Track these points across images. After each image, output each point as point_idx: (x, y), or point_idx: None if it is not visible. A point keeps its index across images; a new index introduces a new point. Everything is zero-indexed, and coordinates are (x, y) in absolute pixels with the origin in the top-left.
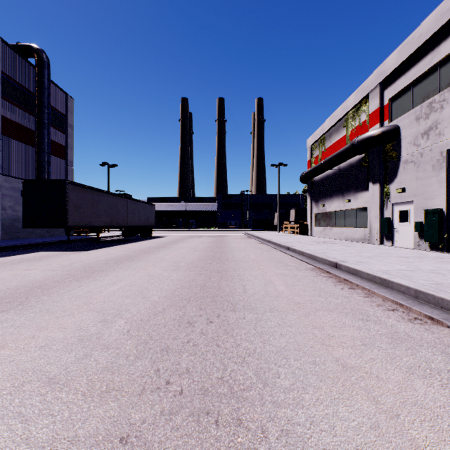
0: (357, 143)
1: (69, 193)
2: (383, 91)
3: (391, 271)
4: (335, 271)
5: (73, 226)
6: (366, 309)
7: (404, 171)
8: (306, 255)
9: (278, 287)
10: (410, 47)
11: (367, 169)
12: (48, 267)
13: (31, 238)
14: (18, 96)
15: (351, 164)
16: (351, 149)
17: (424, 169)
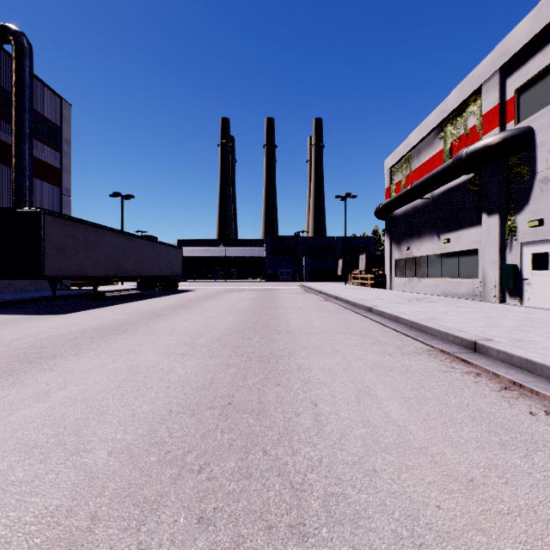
0: (466, 157)
1: (47, 228)
2: (505, 79)
3: None
4: (478, 360)
5: (53, 276)
6: None
7: (542, 195)
8: (405, 323)
9: (389, 410)
10: None
11: (477, 195)
12: None
13: (6, 293)
14: None
15: (451, 189)
16: (455, 166)
17: None
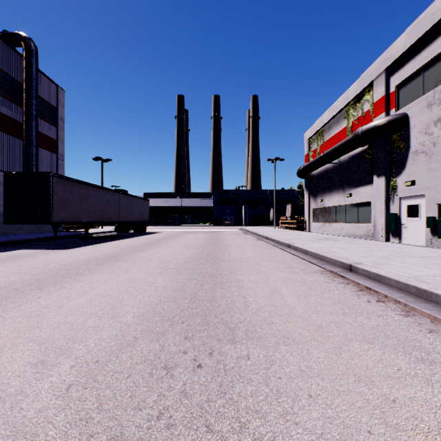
0: (361, 134)
1: (54, 187)
2: (389, 77)
3: (425, 278)
4: (350, 276)
5: (58, 221)
6: (418, 339)
7: (414, 163)
8: (311, 254)
9: (287, 300)
10: (421, 27)
11: (370, 162)
12: (17, 269)
13: (18, 234)
14: (5, 86)
15: (352, 156)
16: (354, 140)
17: (437, 160)
